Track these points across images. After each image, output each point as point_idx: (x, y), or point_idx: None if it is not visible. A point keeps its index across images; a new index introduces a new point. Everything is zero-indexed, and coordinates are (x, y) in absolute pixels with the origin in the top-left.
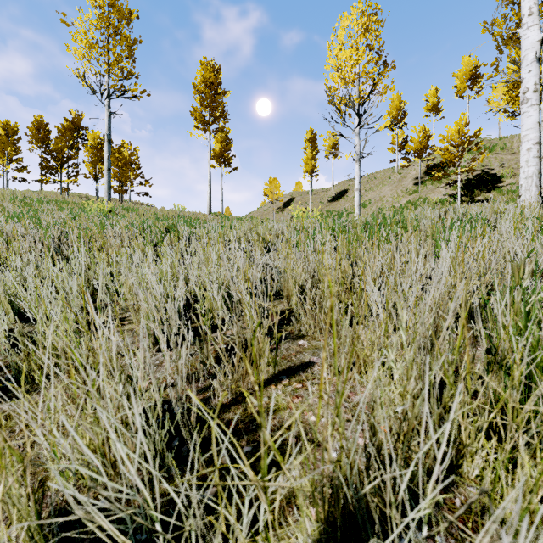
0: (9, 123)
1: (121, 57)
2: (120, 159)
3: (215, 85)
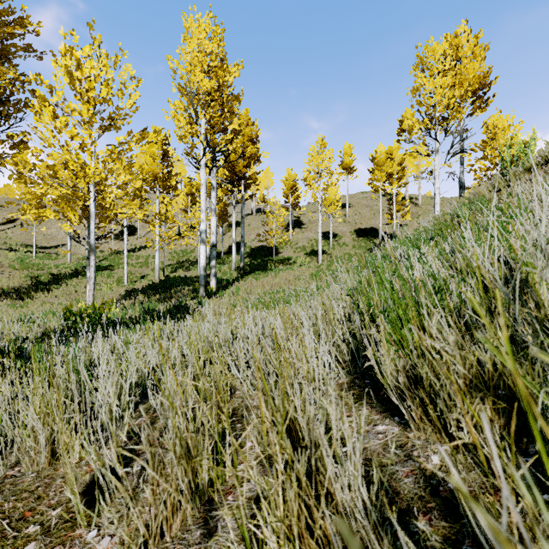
0: None
1: None
2: None
3: None
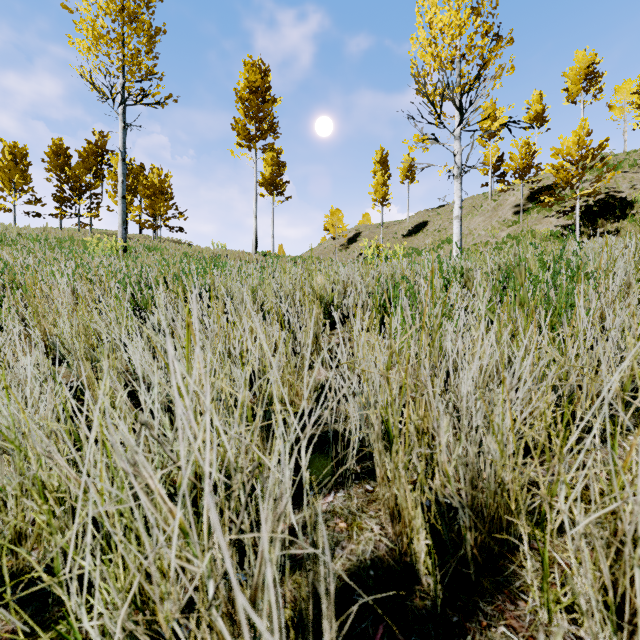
0: (17, 146)
1: (139, 51)
2: (149, 188)
3: (262, 90)
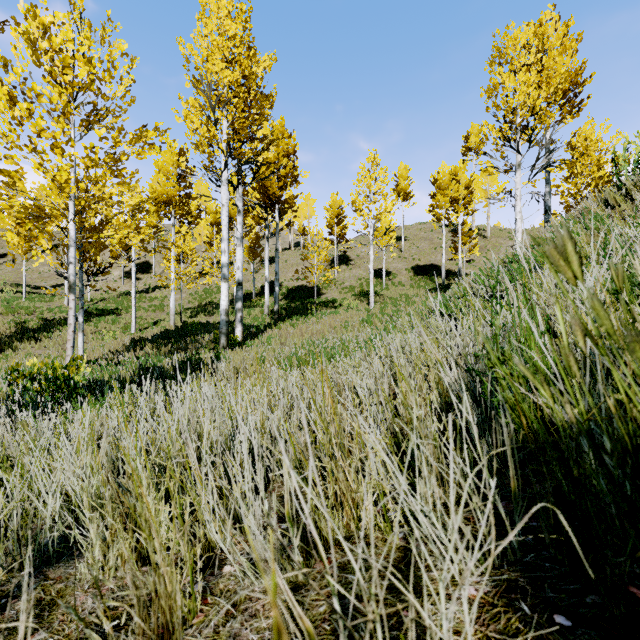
0: None
1: None
2: None
3: None
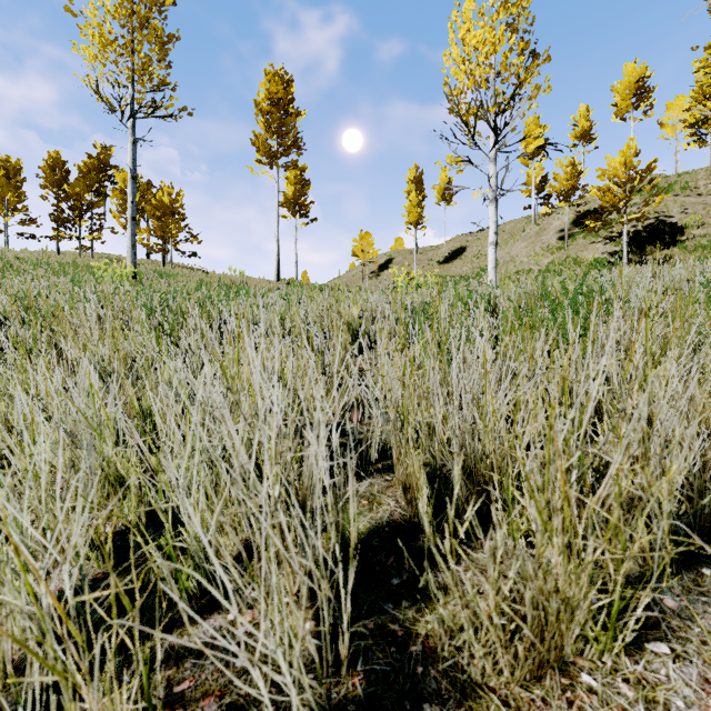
0: (10, 159)
1: (151, 59)
2: (158, 208)
3: (284, 102)
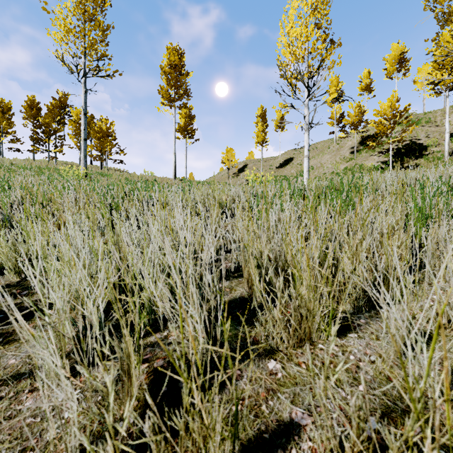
0: (4, 101)
1: (96, 40)
2: (99, 132)
3: (179, 67)
